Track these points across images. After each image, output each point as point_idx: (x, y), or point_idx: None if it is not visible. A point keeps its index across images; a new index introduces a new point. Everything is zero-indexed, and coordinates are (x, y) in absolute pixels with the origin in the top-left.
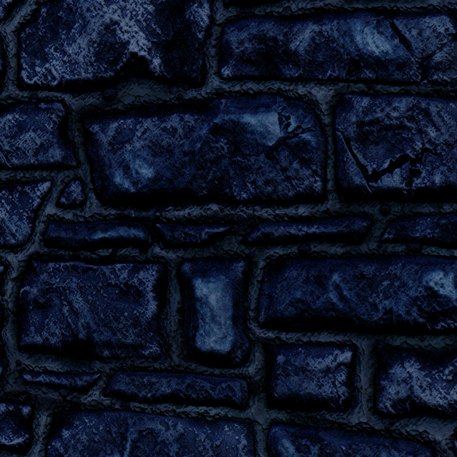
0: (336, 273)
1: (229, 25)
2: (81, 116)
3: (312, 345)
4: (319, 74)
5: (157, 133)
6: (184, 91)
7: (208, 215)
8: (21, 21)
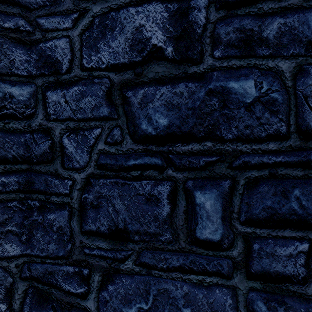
0: (297, 189)
1: (219, 22)
2: (120, 86)
3: (279, 238)
4: (284, 52)
5: (170, 95)
6: (188, 68)
7: (205, 149)
8: (82, 28)
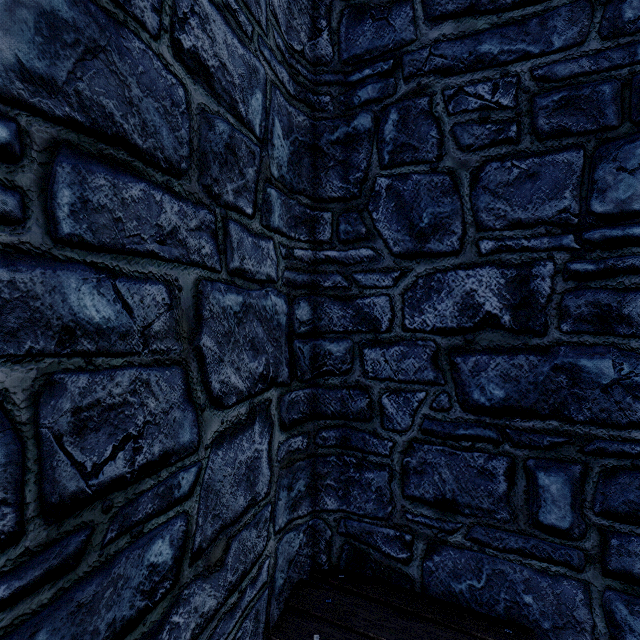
0: None
1: (567, 294)
2: (447, 351)
3: None
4: None
5: (507, 367)
6: (529, 339)
7: (550, 428)
8: (404, 287)
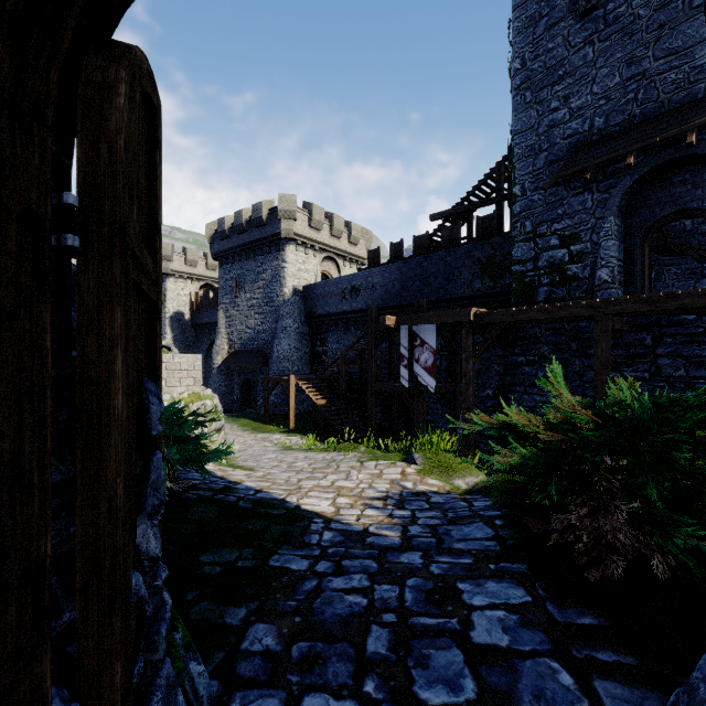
0: None
1: None
2: None
3: (704, 226)
4: None
5: None
6: None
7: None
8: None
